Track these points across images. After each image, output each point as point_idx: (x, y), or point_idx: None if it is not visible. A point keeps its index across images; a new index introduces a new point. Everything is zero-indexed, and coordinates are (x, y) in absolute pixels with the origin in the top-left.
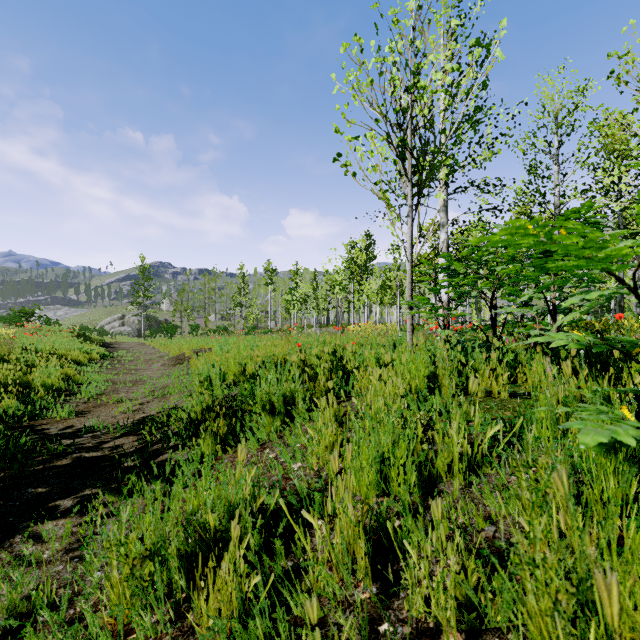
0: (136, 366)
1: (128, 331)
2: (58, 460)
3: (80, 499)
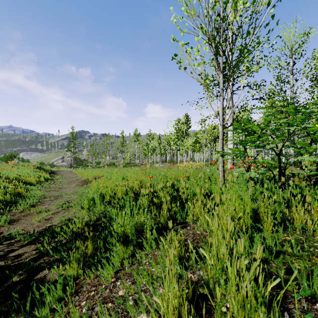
0: (62, 185)
1: (65, 165)
2: None
3: None
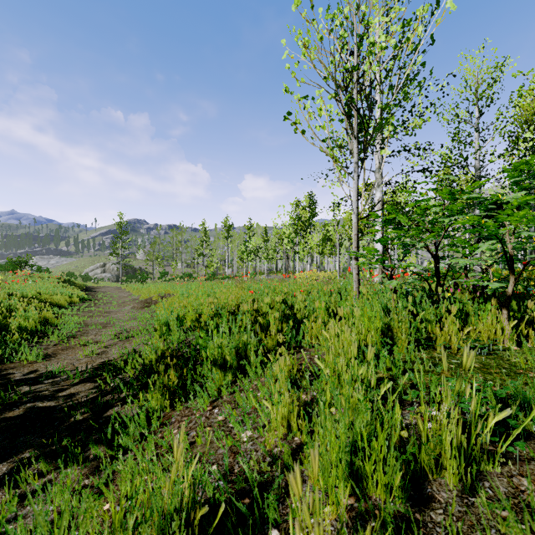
0: (109, 309)
1: (108, 277)
2: (10, 411)
3: (15, 465)
